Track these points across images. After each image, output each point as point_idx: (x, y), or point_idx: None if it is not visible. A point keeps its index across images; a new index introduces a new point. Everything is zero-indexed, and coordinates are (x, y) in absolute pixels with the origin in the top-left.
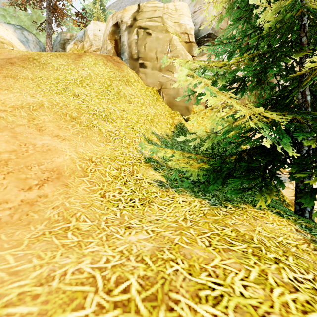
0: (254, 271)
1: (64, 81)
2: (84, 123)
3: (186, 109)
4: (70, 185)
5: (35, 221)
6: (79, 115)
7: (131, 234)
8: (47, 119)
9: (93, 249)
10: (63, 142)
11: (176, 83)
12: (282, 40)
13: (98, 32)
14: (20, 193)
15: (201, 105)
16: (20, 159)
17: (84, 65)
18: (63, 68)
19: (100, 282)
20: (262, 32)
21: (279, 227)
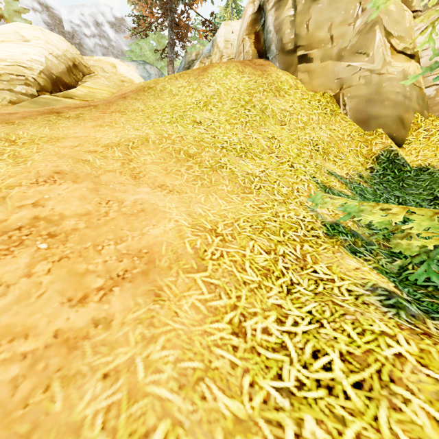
0: None
1: (182, 108)
2: (206, 163)
3: (399, 121)
4: (164, 293)
5: (48, 426)
6: (200, 150)
7: None
8: (150, 159)
9: None
10: (169, 197)
11: None
12: None
13: (231, 35)
14: (60, 312)
15: None
16: (90, 229)
17: (211, 79)
18: (183, 90)
19: None
20: None
21: None
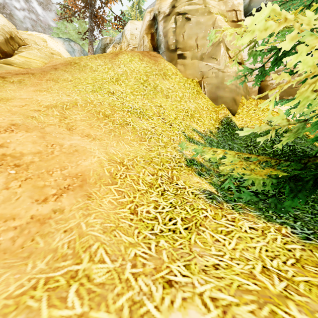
0: None
1: (100, 81)
2: (117, 121)
3: (233, 100)
4: (93, 196)
5: (38, 252)
6: (113, 112)
7: (174, 303)
8: (79, 117)
9: None
10: (93, 142)
11: (247, 36)
12: None
13: (135, 31)
14: (32, 207)
15: (287, 74)
16: (42, 162)
17: (121, 62)
18: (101, 68)
19: None
20: None
21: None
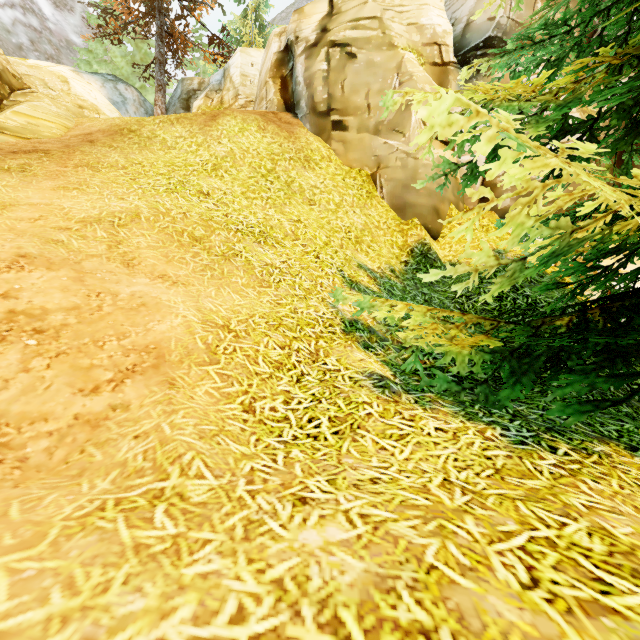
0: None
1: (182, 169)
2: (217, 249)
3: (434, 212)
4: (178, 383)
5: (96, 467)
6: (209, 232)
7: (308, 521)
8: (145, 242)
9: (207, 568)
10: (173, 290)
11: (423, 134)
12: None
13: (251, 69)
14: (74, 400)
15: (488, 189)
16: (84, 325)
17: (222, 133)
18: (182, 142)
19: None
20: None
21: None
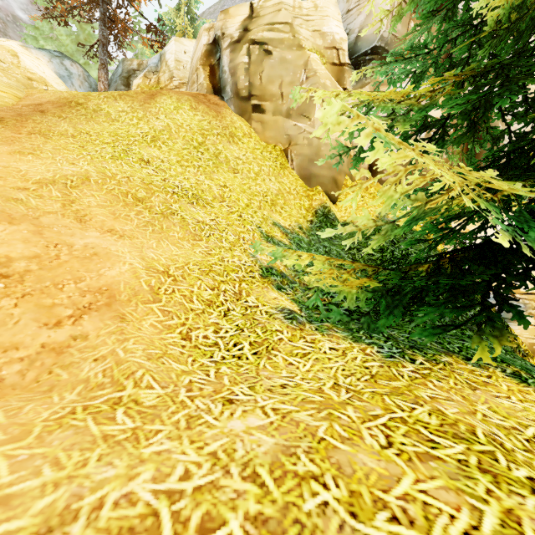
0: (490, 513)
1: (125, 139)
2: (157, 208)
3: (333, 181)
4: (128, 317)
5: (63, 384)
6: (150, 194)
7: (234, 415)
8: (94, 201)
9: (160, 448)
10: (120, 242)
11: (319, 129)
12: (517, 47)
13: (184, 55)
14: (40, 333)
15: (366, 171)
16: (45, 271)
17: (160, 110)
18: (125, 116)
19: (168, 527)
20: (480, 34)
21: (524, 406)
